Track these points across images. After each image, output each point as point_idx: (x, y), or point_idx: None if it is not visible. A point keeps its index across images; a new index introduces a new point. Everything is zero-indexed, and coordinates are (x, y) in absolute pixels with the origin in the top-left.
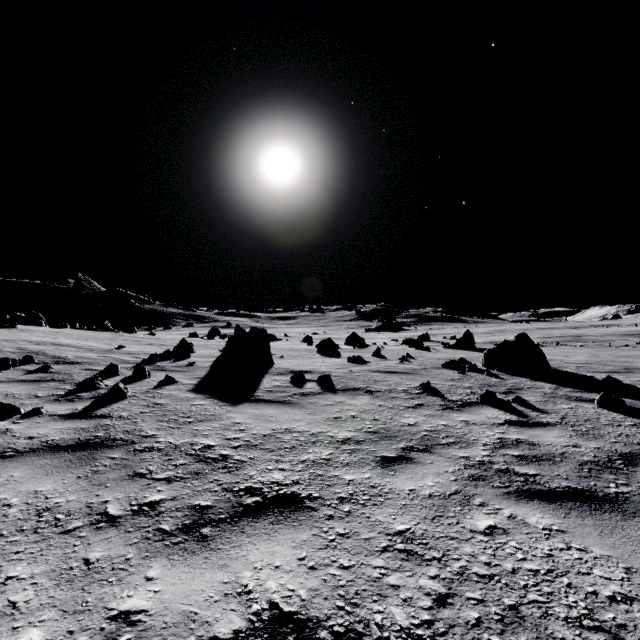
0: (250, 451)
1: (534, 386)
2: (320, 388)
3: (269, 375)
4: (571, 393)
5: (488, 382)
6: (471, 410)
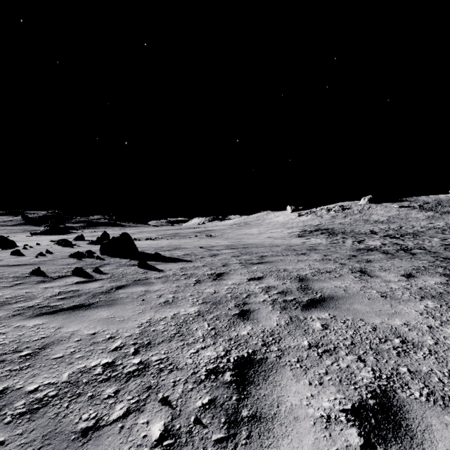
0: None
1: (118, 262)
2: None
3: None
4: (133, 263)
5: (92, 263)
6: (59, 280)
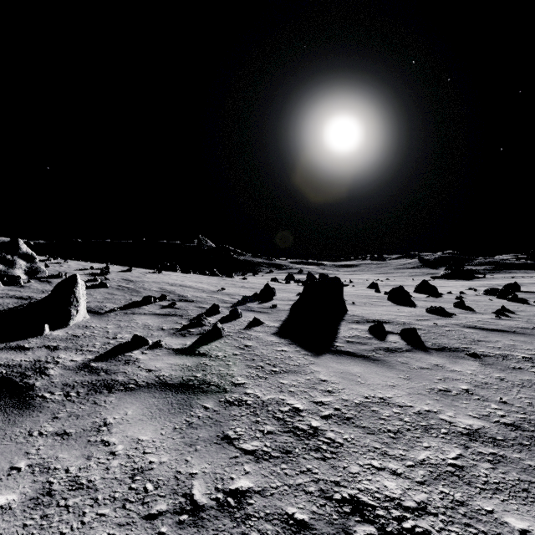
0: (344, 427)
1: None
2: (406, 343)
3: (345, 322)
4: None
5: None
6: None
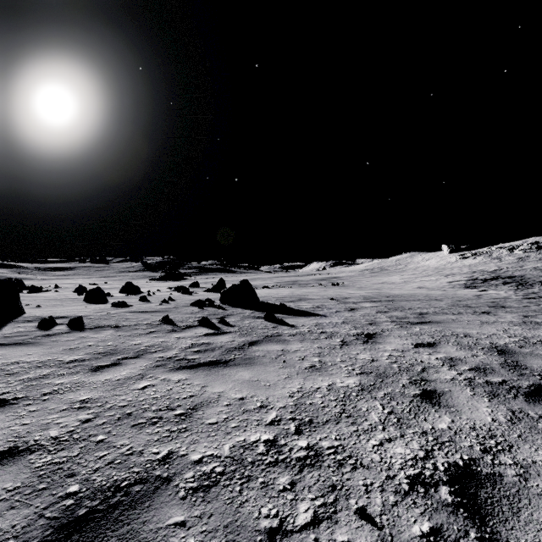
0: None
1: (241, 312)
2: (69, 329)
3: (13, 323)
4: (258, 314)
5: (215, 313)
6: (188, 330)
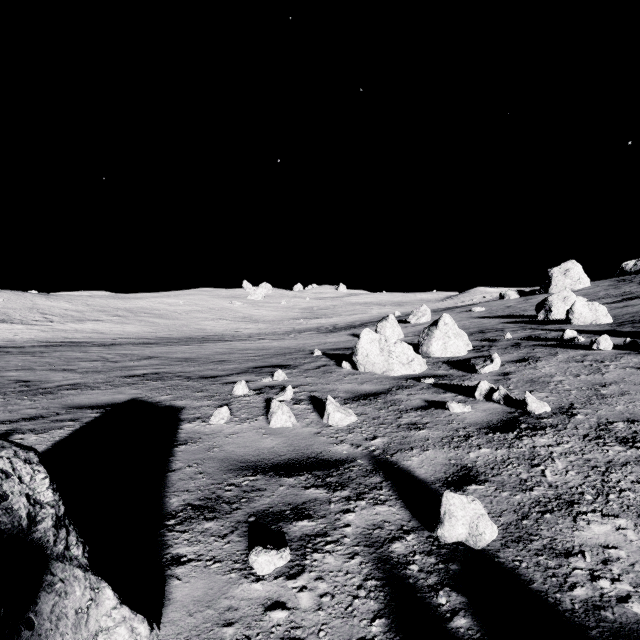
0: (135, 382)
1: None
2: None
3: None
4: None
5: None
6: None
